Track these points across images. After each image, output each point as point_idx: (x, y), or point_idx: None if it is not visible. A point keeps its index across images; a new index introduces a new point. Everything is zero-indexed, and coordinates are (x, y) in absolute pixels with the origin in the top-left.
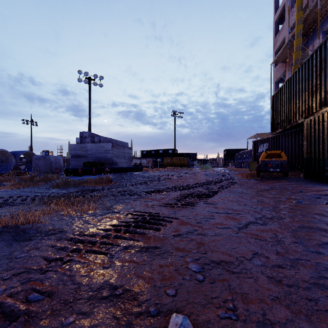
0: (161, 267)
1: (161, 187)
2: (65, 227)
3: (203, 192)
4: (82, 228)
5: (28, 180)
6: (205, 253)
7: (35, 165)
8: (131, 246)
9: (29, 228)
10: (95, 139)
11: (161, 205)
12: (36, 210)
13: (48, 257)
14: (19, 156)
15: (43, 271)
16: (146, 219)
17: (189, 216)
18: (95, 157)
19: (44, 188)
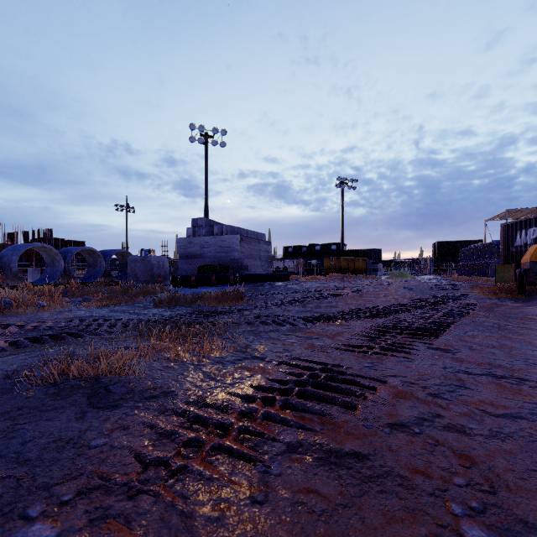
0: (388, 522)
1: (328, 310)
2: (173, 385)
3: (416, 323)
4: (202, 388)
5: (121, 293)
6: (493, 493)
7: (131, 271)
8: (302, 445)
9: (115, 383)
10: (215, 230)
11: (339, 347)
12: (127, 348)
13: (143, 454)
14: (110, 257)
15: (133, 491)
16: (319, 377)
17: (407, 376)
18: (215, 258)
19: (142, 307)
